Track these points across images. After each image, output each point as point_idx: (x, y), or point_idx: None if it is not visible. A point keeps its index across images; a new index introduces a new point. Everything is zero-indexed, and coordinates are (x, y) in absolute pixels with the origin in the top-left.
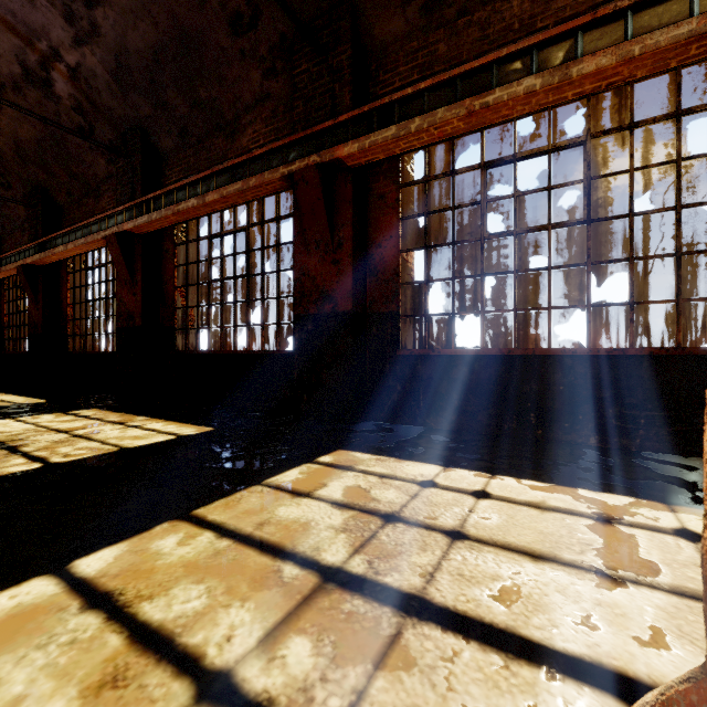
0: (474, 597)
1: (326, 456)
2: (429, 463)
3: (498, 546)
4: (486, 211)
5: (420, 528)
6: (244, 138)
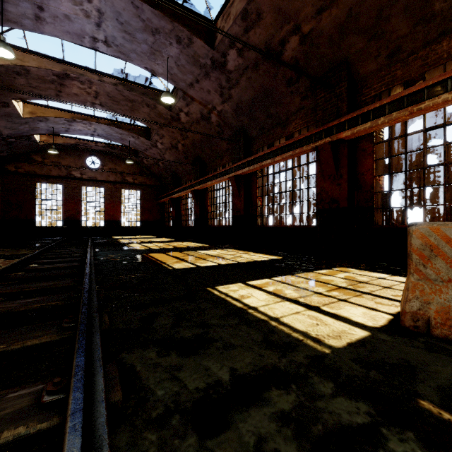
0: (386, 295)
1: (336, 268)
2: (384, 274)
3: (402, 290)
4: (426, 153)
5: (373, 285)
6: (290, 127)
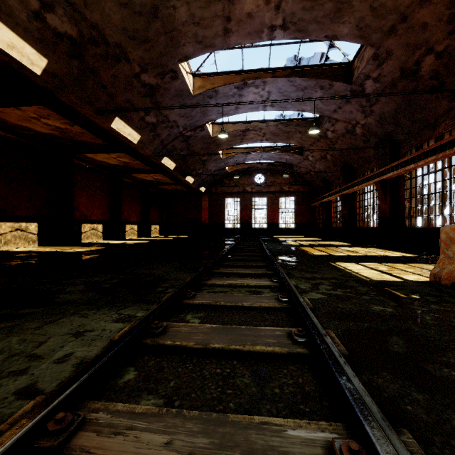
0: None
1: None
2: None
3: None
4: None
5: None
6: (440, 129)
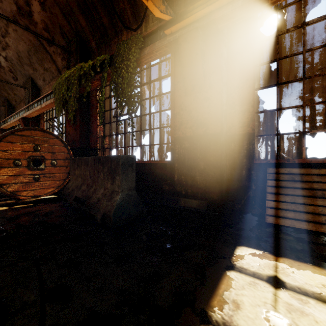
0: None
1: None
2: None
3: None
4: None
5: None
6: None
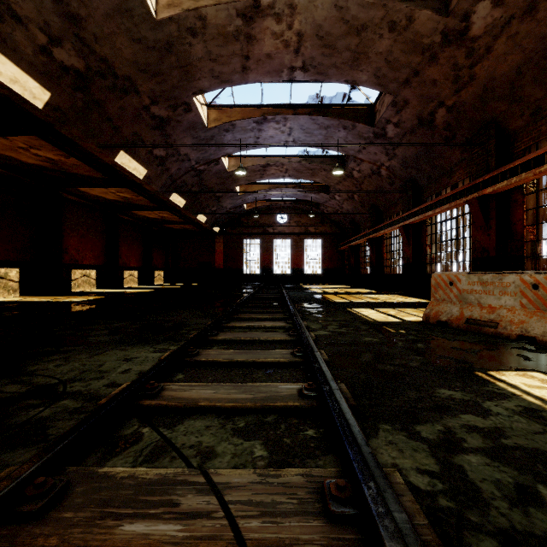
0: None
1: None
2: None
3: None
4: None
5: None
6: (455, 177)
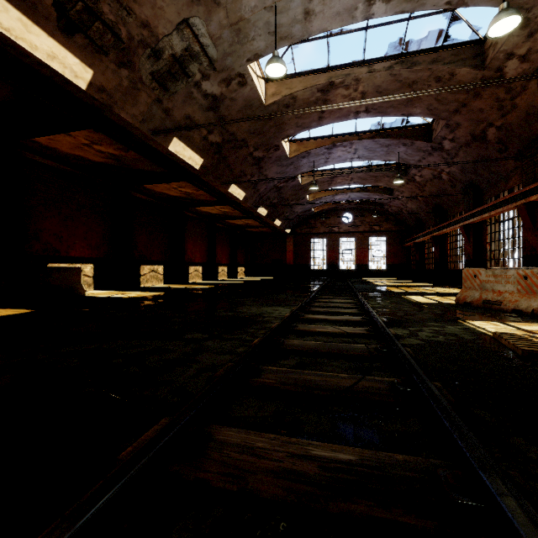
0: None
1: None
2: None
3: None
4: None
5: None
6: (511, 182)
